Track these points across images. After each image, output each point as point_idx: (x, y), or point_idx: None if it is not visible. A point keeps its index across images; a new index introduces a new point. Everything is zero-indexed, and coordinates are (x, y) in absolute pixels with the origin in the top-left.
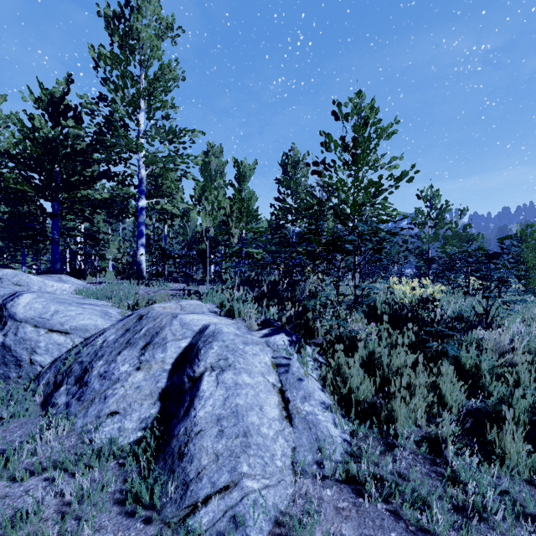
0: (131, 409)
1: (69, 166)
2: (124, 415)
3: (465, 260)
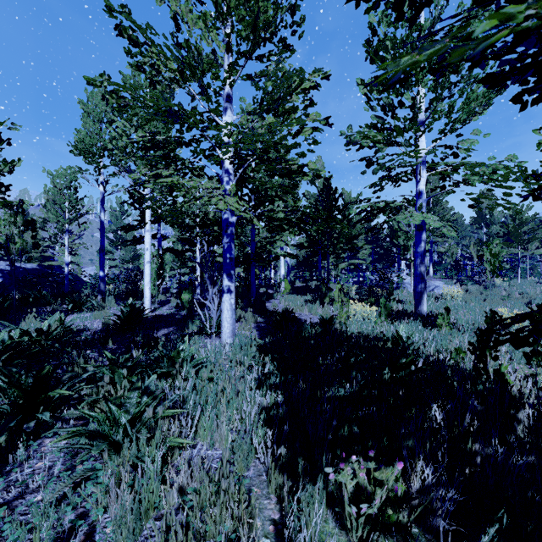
0: None
1: None
2: None
3: None
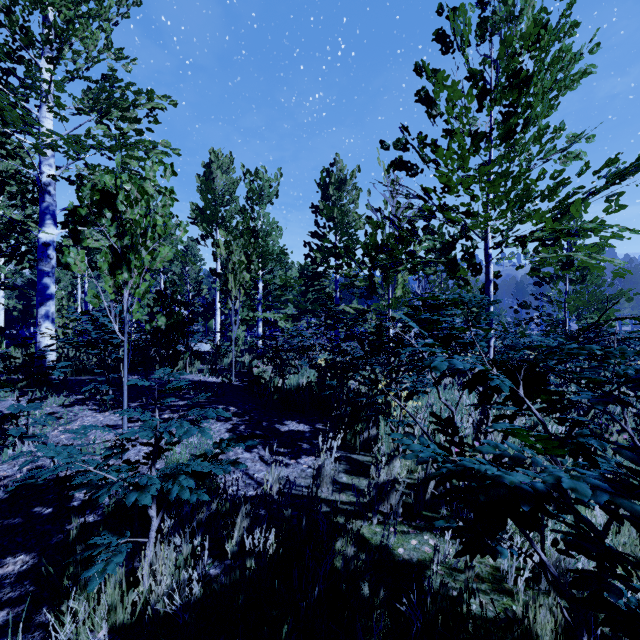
0: None
1: None
2: None
3: None
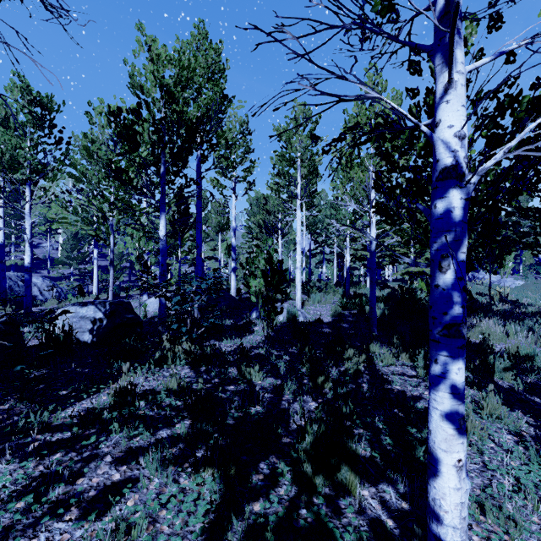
0: None
1: None
2: None
3: None
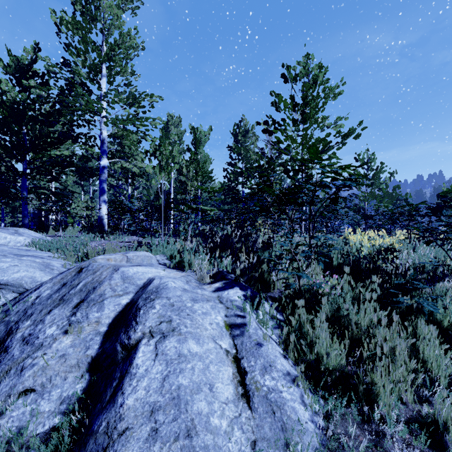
0: (51, 385)
1: (35, 128)
2: (41, 394)
3: (409, 214)
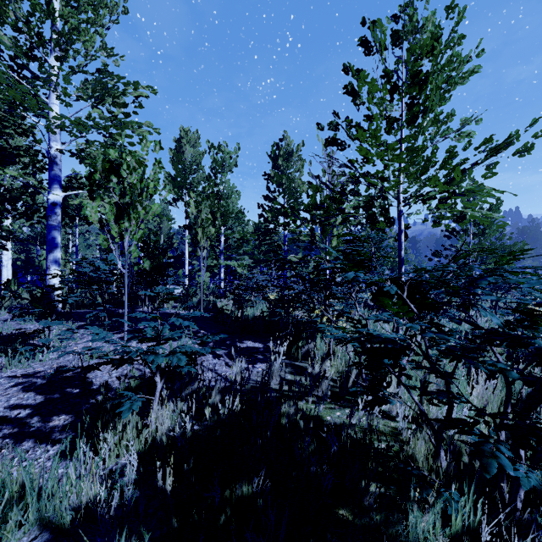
0: None
1: None
2: None
3: None
